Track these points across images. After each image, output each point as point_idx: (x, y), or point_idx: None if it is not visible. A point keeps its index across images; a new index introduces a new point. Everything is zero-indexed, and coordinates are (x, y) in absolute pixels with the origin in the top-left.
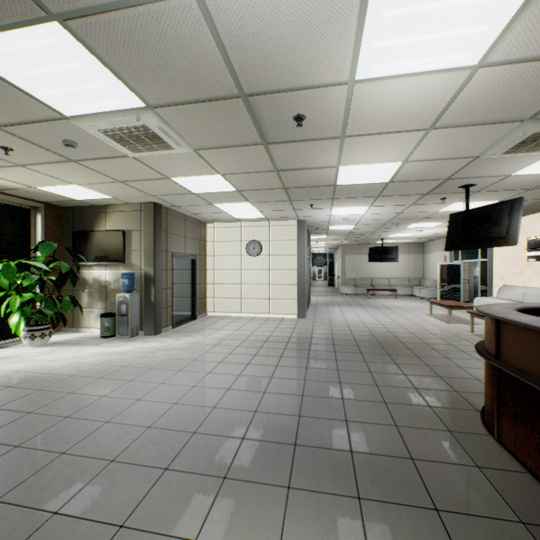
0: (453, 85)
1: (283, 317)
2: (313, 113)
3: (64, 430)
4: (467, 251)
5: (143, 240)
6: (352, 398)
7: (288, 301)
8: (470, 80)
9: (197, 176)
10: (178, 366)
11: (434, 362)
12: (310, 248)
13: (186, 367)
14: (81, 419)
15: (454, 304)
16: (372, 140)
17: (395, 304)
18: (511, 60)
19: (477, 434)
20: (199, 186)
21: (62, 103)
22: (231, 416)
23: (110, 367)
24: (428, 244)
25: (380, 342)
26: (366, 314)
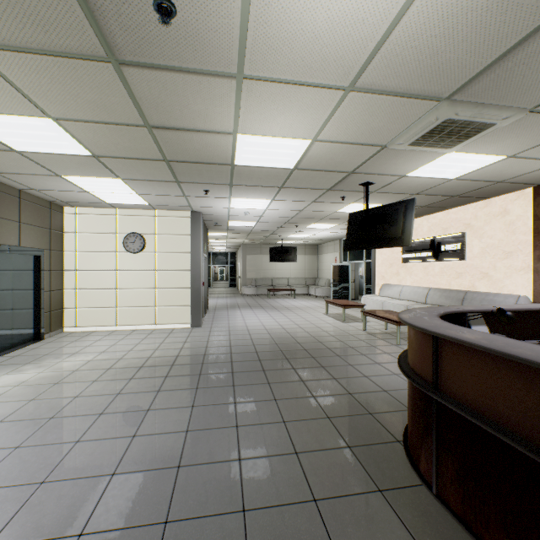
0: (393, 5)
1: (174, 327)
2: (189, 3)
3: None
4: (355, 252)
5: None
6: (253, 455)
7: (180, 308)
8: (414, 1)
9: (5, 115)
10: None
11: (341, 373)
12: (211, 247)
13: None
14: None
15: (348, 303)
16: (279, 93)
17: (294, 304)
18: None
19: (411, 488)
20: (20, 138)
21: None
22: None
23: None
24: (322, 246)
25: (284, 351)
26: (268, 317)
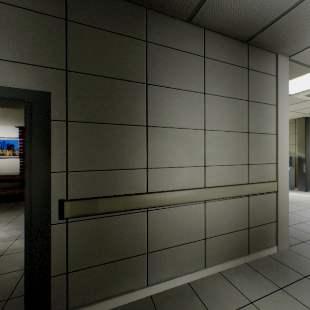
0: None
1: None
2: None
3: (293, 216)
4: None
5: (296, 138)
6: None
7: None
8: None
9: None
10: None
11: None
12: None
13: None
14: (297, 215)
15: None
16: None
17: None
18: None
19: None
20: None
21: (292, 91)
22: None
23: (291, 200)
24: None
25: None
26: None
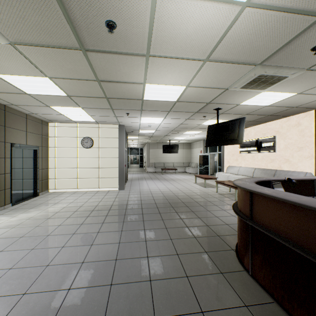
0: (227, 20)
1: (109, 190)
2: (123, 22)
3: None
4: (212, 147)
5: None
6: (154, 255)
7: (113, 179)
8: (238, 18)
9: (24, 76)
10: (1, 246)
11: (203, 215)
12: (129, 144)
13: (9, 246)
14: None
15: (207, 176)
16: (168, 63)
17: (177, 177)
18: (266, 5)
19: (238, 272)
20: (31, 87)
21: None
22: (41, 302)
23: None
24: (193, 144)
25: (171, 203)
26: (162, 184)
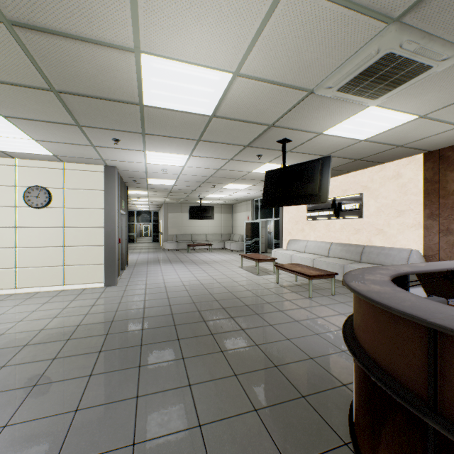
0: None
1: (85, 287)
2: None
3: None
4: (265, 211)
5: None
6: None
7: (93, 266)
8: None
9: None
10: None
11: (263, 336)
12: (134, 205)
13: None
14: None
15: (261, 257)
16: None
17: (212, 257)
18: None
19: None
20: None
21: None
22: None
23: None
24: (236, 205)
25: (202, 312)
26: (187, 272)
